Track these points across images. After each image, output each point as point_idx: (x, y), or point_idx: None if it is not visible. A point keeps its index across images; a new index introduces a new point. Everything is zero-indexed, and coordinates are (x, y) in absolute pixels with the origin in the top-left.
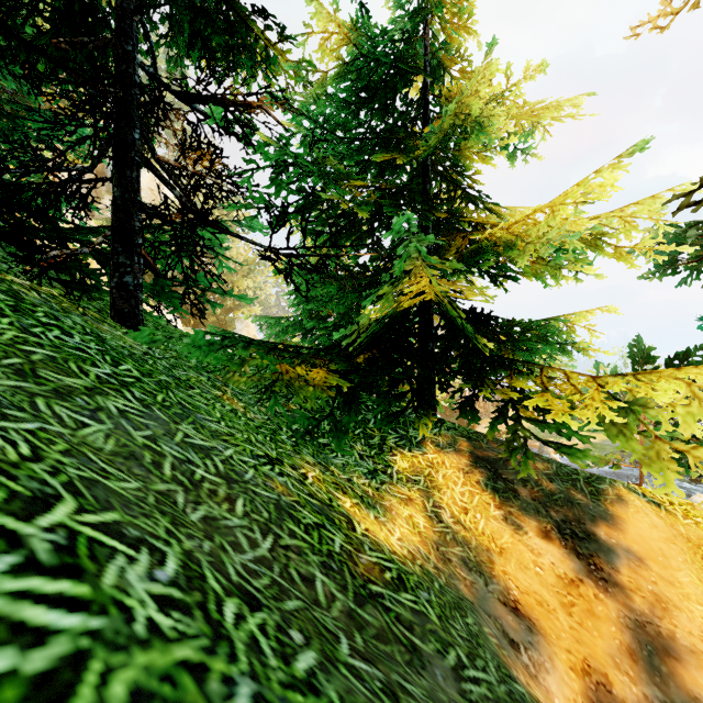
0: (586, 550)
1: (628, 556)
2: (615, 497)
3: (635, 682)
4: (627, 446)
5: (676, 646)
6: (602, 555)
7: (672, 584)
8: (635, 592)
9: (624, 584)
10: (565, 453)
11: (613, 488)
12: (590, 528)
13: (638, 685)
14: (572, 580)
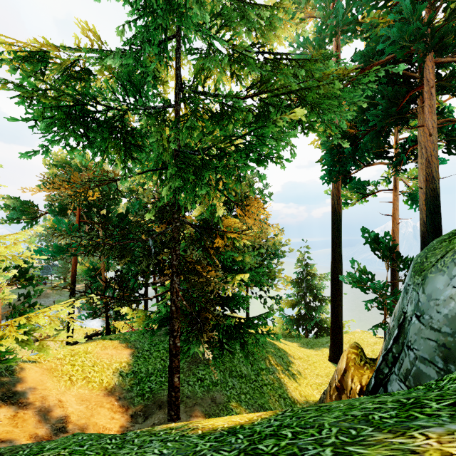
0: (16, 400)
1: (31, 390)
2: (20, 369)
3: (43, 427)
4: (30, 349)
5: (51, 408)
6: (22, 397)
7: (46, 389)
8: (36, 401)
9: (32, 401)
10: (3, 364)
11: (18, 365)
12: (15, 390)
13: (44, 427)
14: (15, 415)
